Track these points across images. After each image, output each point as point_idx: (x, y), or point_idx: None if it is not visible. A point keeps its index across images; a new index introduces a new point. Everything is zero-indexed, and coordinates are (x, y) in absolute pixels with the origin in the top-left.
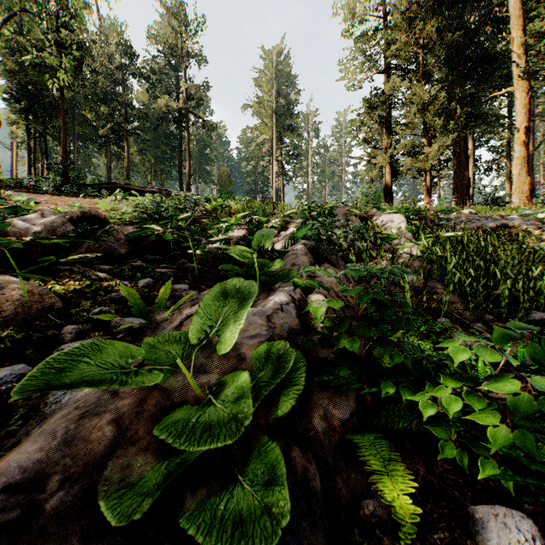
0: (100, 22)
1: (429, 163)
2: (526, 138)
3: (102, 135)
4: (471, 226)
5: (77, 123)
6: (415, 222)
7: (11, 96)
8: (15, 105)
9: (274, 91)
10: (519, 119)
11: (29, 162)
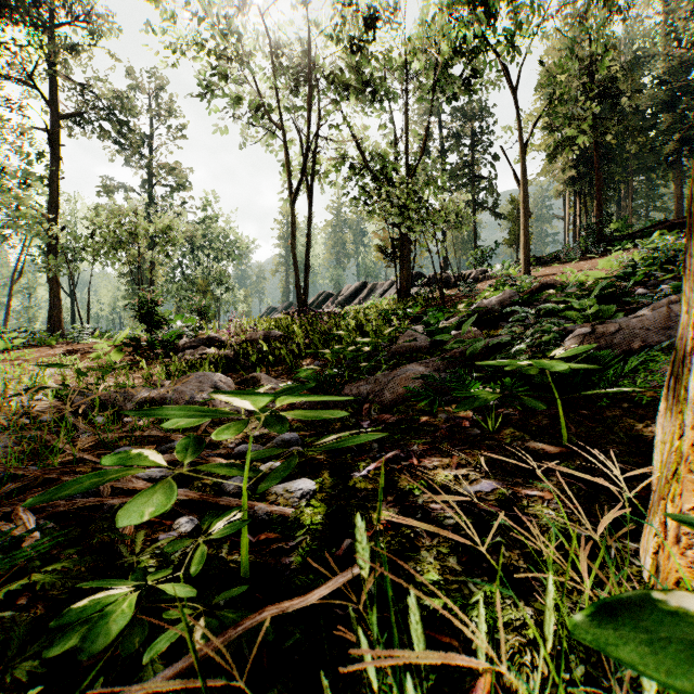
0: (664, 1)
1: None
2: None
3: (665, 156)
4: None
5: (632, 155)
6: None
7: (558, 169)
8: (560, 177)
9: None
10: None
11: (574, 227)
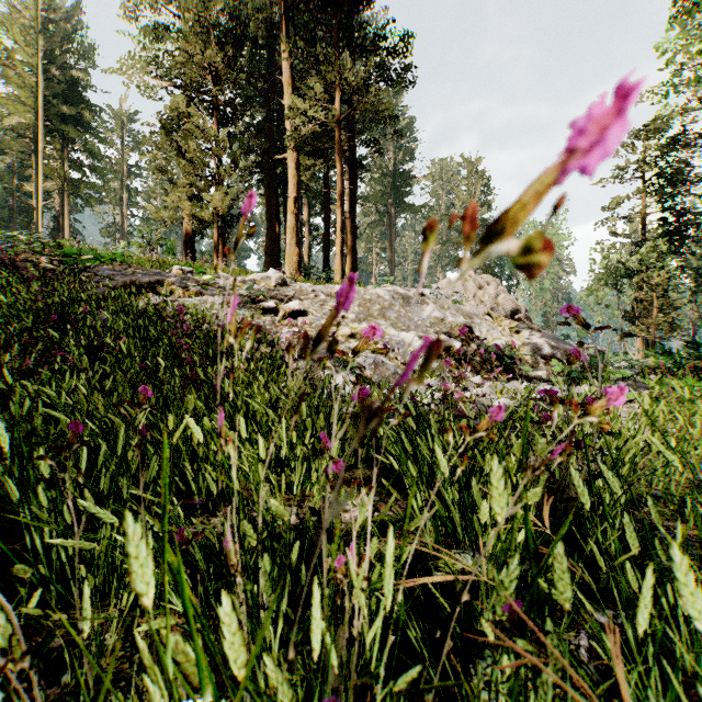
0: None
1: (208, 214)
2: (296, 209)
3: None
4: (124, 279)
5: None
6: (47, 266)
7: None
8: None
9: (42, 51)
10: (291, 189)
11: None
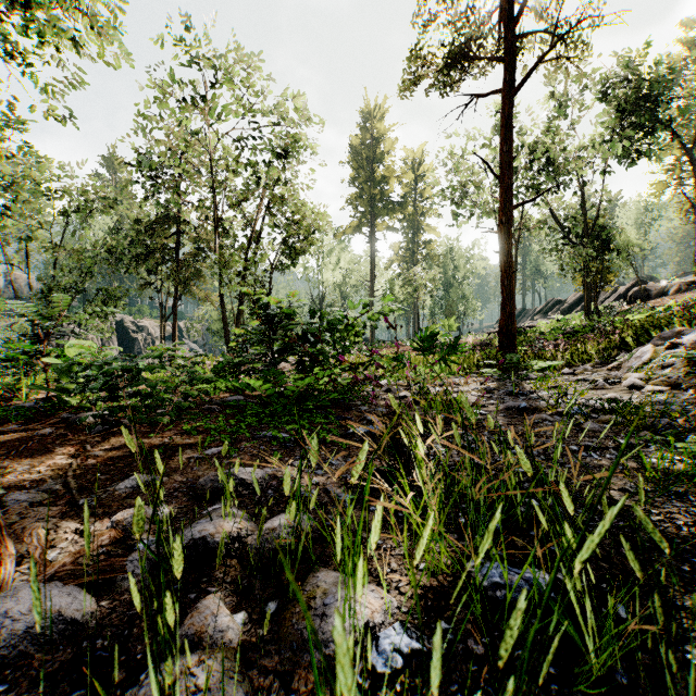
0: None
1: None
2: None
3: None
4: None
5: None
6: None
7: None
8: None
9: None
10: None
11: None
